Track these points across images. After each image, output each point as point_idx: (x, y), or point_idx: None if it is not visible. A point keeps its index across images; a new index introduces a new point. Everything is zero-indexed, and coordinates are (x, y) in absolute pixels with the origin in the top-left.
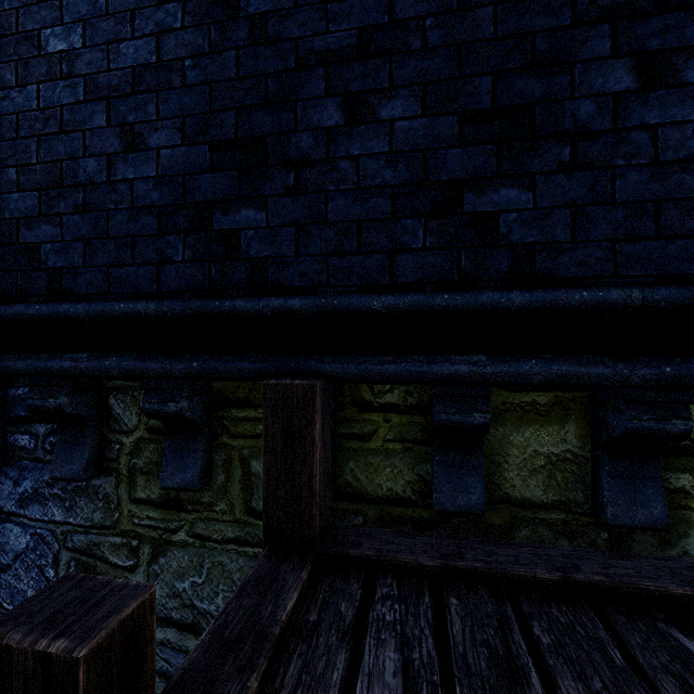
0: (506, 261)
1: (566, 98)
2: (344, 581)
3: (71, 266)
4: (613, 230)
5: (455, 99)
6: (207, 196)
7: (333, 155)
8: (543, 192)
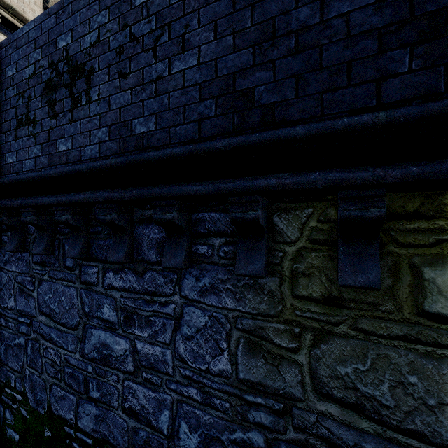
0: None
1: None
2: None
3: (283, 99)
4: None
5: None
6: (442, 3)
7: None
8: None
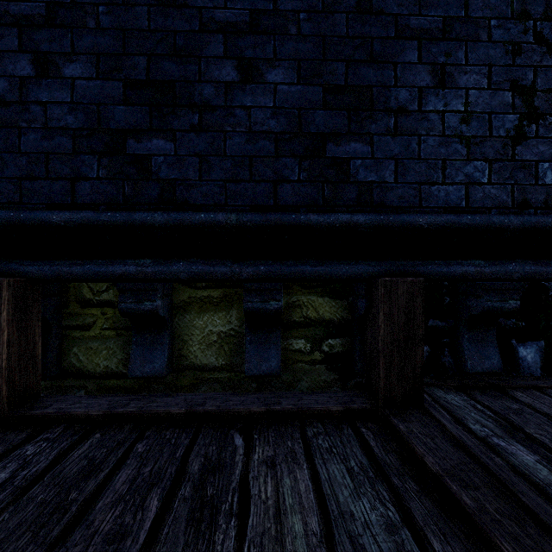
0: (157, 191)
1: (196, 80)
2: (17, 434)
3: None
4: (225, 174)
5: (121, 69)
6: None
7: (25, 99)
8: (181, 144)
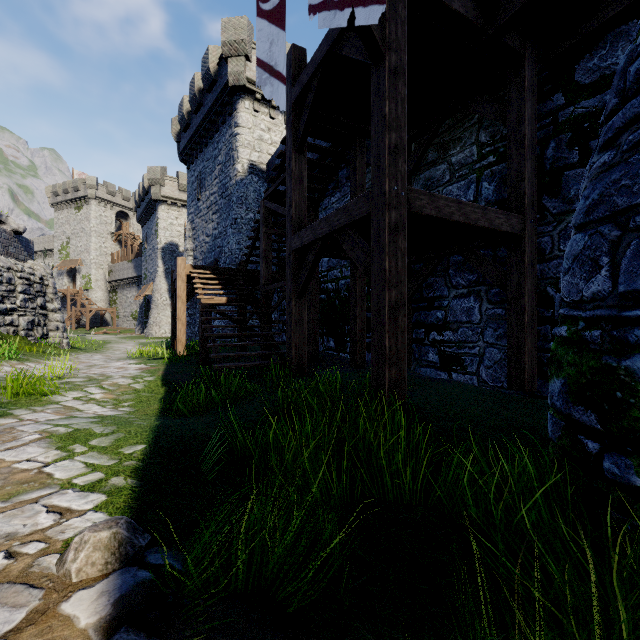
0: None
1: None
2: None
3: None
4: None
5: None
6: None
7: None
8: None
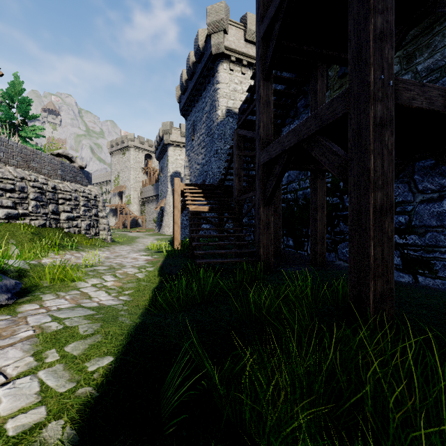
0: None
1: None
2: None
3: None
4: None
5: None
6: None
7: None
8: None
